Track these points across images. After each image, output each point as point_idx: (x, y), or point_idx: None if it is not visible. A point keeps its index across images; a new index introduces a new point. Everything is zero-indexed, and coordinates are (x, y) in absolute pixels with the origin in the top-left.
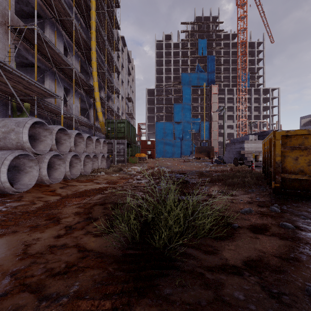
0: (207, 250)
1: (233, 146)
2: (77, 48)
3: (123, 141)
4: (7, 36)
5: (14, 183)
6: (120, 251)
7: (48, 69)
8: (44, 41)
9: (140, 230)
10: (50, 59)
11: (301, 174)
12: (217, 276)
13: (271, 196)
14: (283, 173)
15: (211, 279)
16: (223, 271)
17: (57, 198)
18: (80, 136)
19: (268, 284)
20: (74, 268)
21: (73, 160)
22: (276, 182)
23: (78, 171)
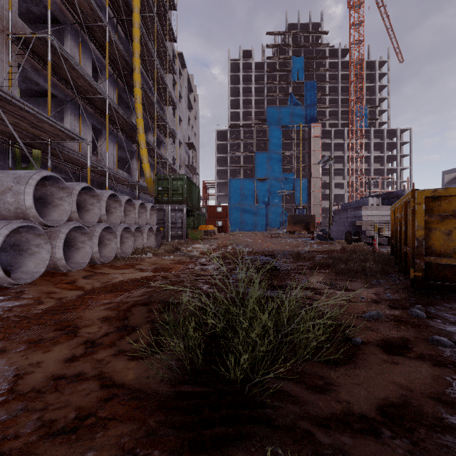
0: (315, 384)
1: (344, 213)
2: (113, 69)
3: (180, 207)
4: (7, 49)
5: (12, 270)
6: (170, 388)
7: (69, 100)
8: (63, 56)
9: (204, 348)
10: (72, 83)
11: (455, 257)
12: (336, 438)
13: (409, 291)
14: (428, 256)
15: (327, 444)
16: (346, 427)
17: (78, 293)
18: (116, 199)
19: (429, 455)
20: (90, 421)
21: (104, 235)
22: (417, 269)
23: (113, 251)
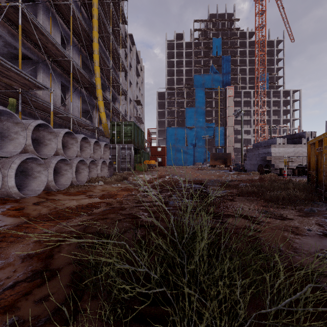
0: None
1: (256, 151)
2: (78, 41)
3: (129, 146)
4: None
5: None
6: None
7: (42, 61)
8: (33, 23)
9: (131, 325)
10: (40, 45)
11: None
12: None
13: None
14: None
15: None
16: None
17: (20, 220)
18: (73, 137)
19: None
20: None
21: (61, 166)
22: None
23: (69, 180)
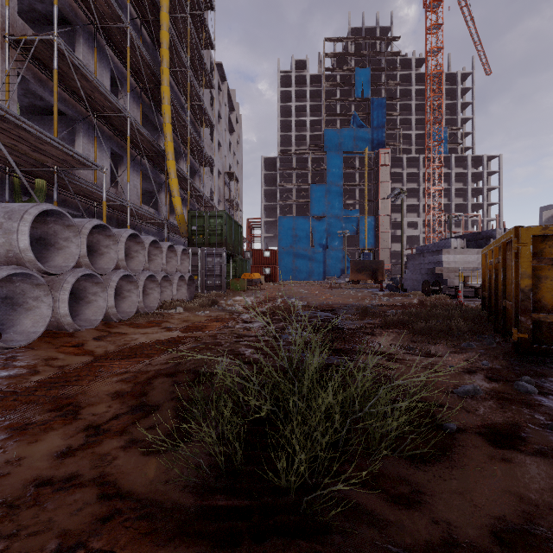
0: (398, 493)
1: (420, 258)
2: (137, 82)
3: (219, 251)
4: (3, 54)
5: (3, 330)
6: (196, 500)
7: (82, 118)
8: (73, 64)
9: (244, 438)
10: (84, 97)
11: None
12: None
13: (512, 358)
14: (536, 312)
15: None
16: None
17: (85, 359)
18: (138, 241)
19: None
20: None
21: (123, 285)
22: (522, 330)
23: (134, 305)
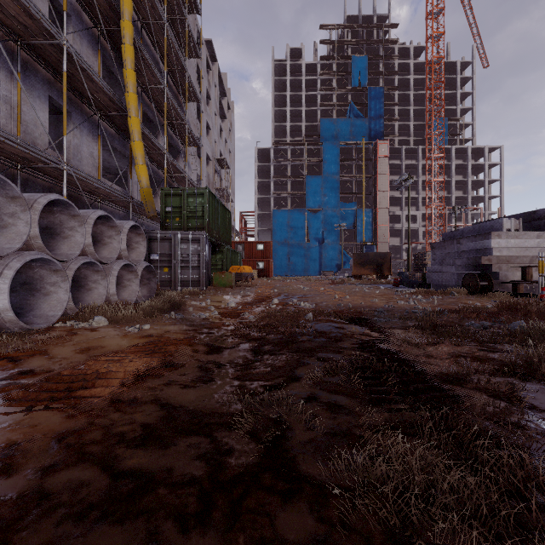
0: None
1: (453, 246)
2: (93, 20)
3: (196, 235)
4: None
5: None
6: None
7: None
8: None
9: None
10: None
11: None
12: None
13: None
14: None
15: None
16: None
17: None
18: (11, 194)
19: None
20: None
21: None
22: None
23: None
